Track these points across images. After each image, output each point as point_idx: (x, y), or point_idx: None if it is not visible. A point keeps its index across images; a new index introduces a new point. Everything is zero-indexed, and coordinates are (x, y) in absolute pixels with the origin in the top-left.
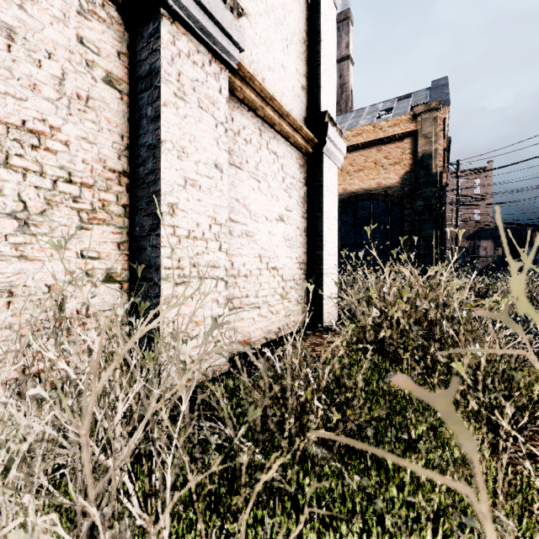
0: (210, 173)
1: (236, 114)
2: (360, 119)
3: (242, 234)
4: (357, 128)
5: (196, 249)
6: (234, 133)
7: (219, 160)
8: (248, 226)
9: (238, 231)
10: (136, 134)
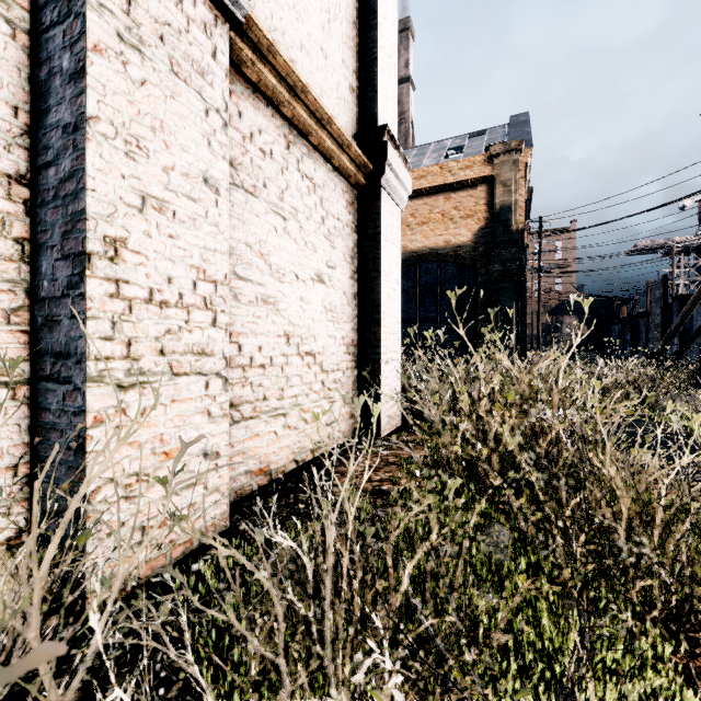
0: (194, 192)
1: (246, 107)
2: (424, 157)
3: (257, 300)
4: (420, 168)
5: (166, 324)
6: (243, 136)
7: (212, 172)
8: (267, 287)
9: (250, 294)
10: (44, 105)
